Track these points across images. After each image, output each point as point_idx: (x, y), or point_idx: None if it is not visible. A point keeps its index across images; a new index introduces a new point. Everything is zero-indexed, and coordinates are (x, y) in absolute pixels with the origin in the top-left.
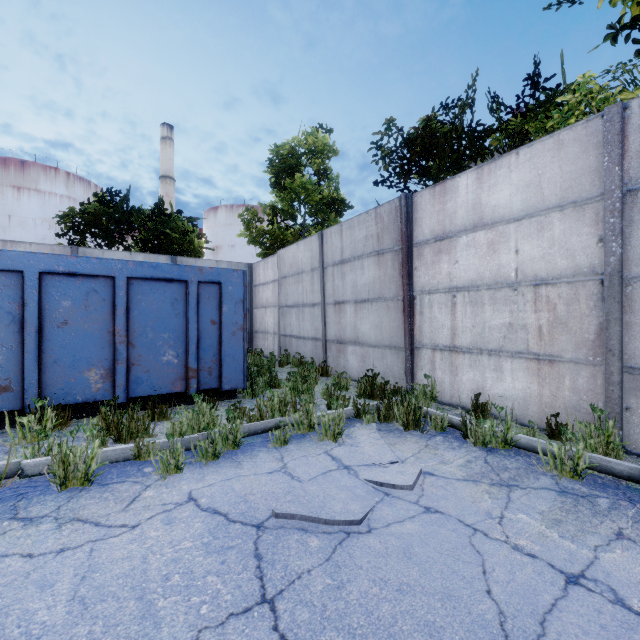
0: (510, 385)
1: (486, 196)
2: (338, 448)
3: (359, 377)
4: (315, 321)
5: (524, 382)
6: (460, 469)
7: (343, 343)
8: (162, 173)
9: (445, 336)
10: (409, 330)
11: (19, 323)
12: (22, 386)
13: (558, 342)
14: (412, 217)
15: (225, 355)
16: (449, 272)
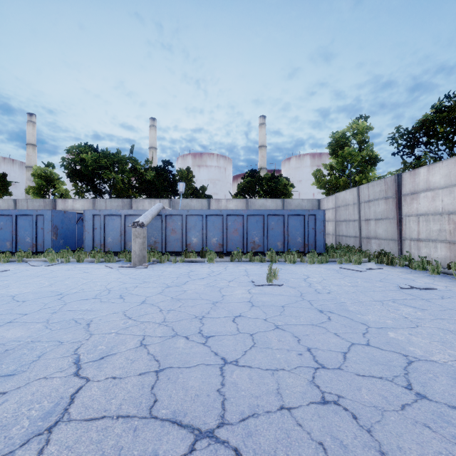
0: (439, 253)
1: (431, 178)
2: (359, 266)
3: (377, 254)
4: (355, 228)
5: (444, 252)
6: (398, 271)
7: (369, 238)
8: (260, 144)
9: (415, 234)
10: (399, 232)
11: (263, 228)
12: (263, 245)
13: (455, 236)
14: (401, 183)
15: (317, 240)
16: (416, 208)
